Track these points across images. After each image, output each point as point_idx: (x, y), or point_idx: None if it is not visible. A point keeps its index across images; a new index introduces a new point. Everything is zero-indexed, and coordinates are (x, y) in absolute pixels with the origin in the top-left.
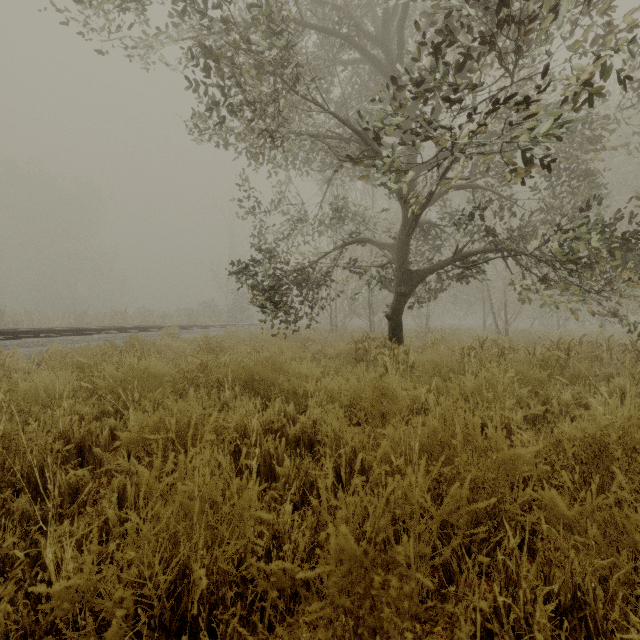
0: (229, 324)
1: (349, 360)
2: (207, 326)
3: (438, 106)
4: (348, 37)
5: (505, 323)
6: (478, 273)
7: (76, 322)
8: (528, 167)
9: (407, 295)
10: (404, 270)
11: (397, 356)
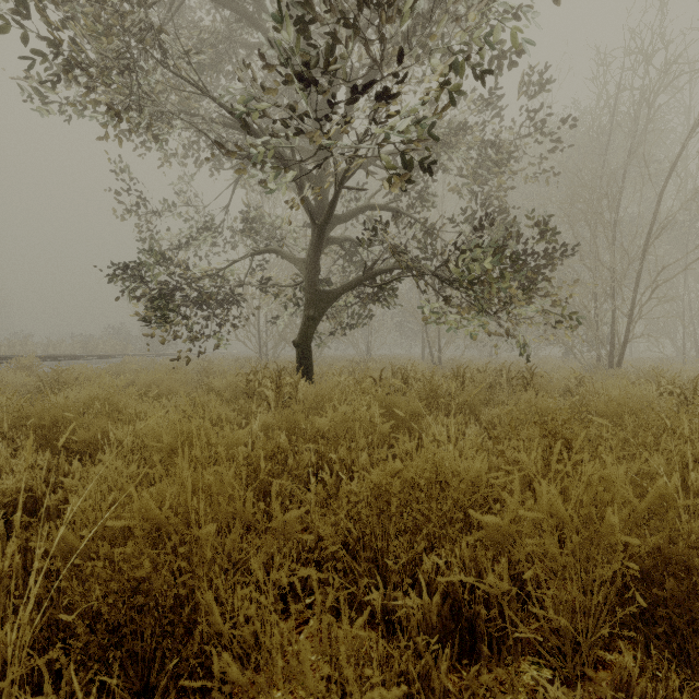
0: (136, 354)
1: (240, 395)
2: (101, 356)
3: (348, 109)
4: (245, 11)
5: (439, 352)
6: (394, 297)
7: None
8: (406, 175)
9: (316, 319)
10: (313, 290)
11: (282, 389)
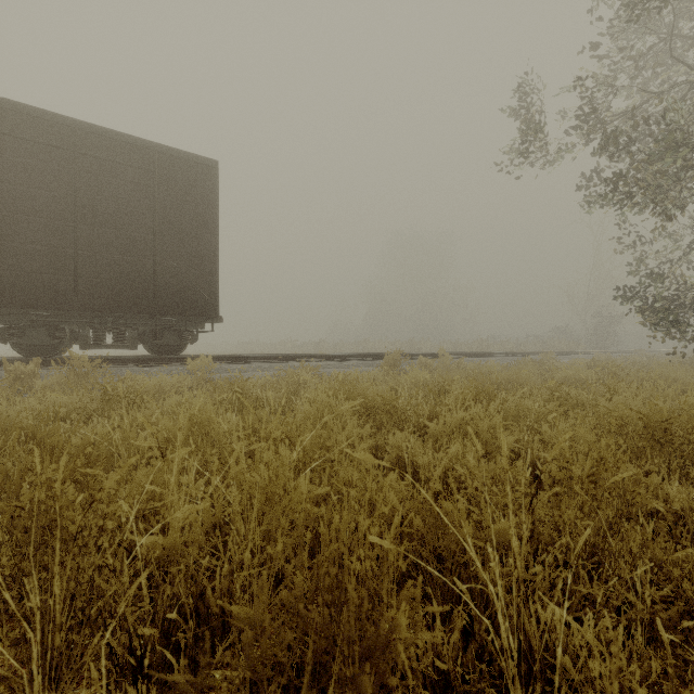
0: (592, 351)
1: None
2: (569, 353)
3: None
4: None
5: None
6: None
7: (452, 348)
8: None
9: None
10: None
11: None
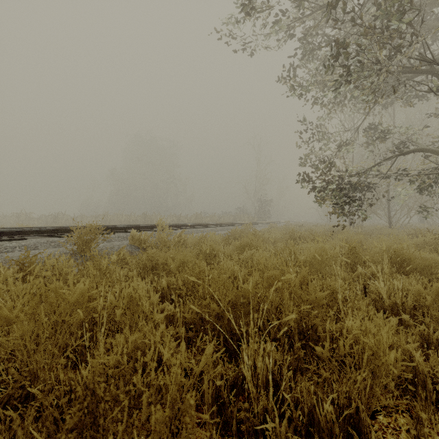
0: (264, 222)
1: (431, 251)
2: (253, 223)
3: None
4: None
5: None
6: None
7: (176, 220)
8: None
9: None
10: None
11: None
